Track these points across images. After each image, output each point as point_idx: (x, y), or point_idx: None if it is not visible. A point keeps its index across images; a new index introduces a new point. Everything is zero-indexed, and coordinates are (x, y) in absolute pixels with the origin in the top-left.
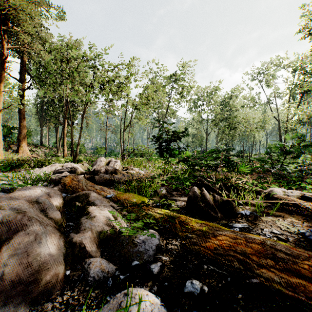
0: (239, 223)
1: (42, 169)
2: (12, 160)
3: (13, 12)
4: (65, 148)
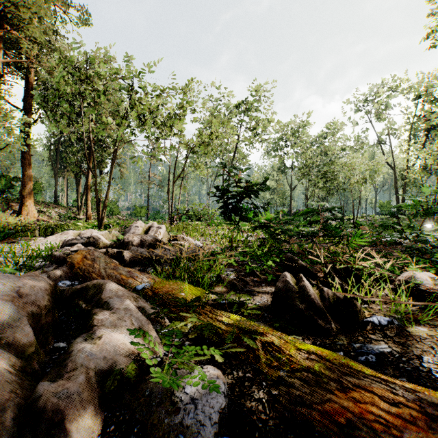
0: (372, 341)
1: (46, 240)
2: (10, 225)
3: (11, 9)
4: (89, 208)
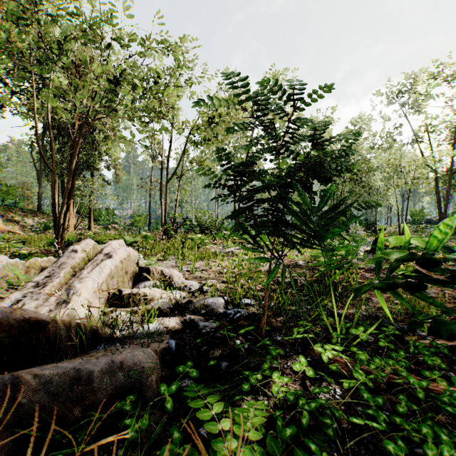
0: None
1: None
2: None
3: None
4: (71, 217)
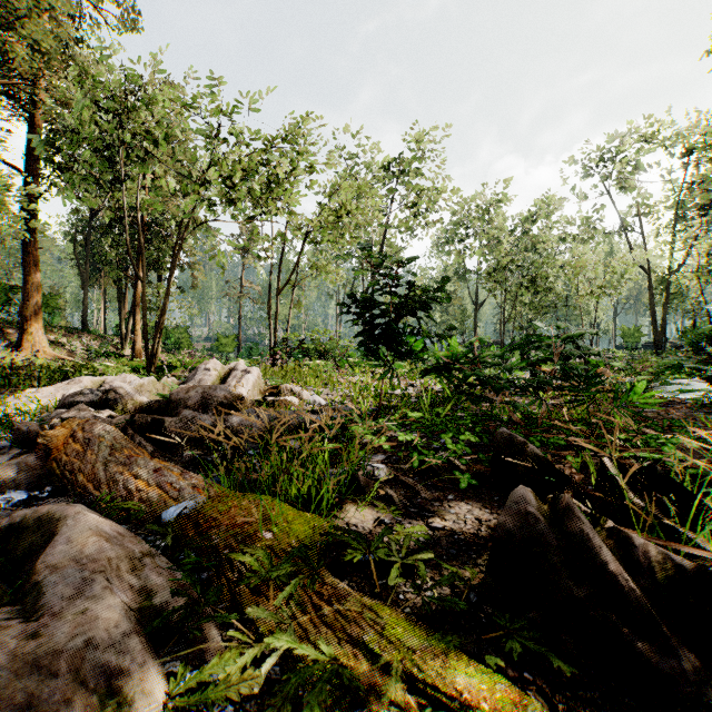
0: None
1: (37, 394)
2: None
3: None
4: (138, 338)
